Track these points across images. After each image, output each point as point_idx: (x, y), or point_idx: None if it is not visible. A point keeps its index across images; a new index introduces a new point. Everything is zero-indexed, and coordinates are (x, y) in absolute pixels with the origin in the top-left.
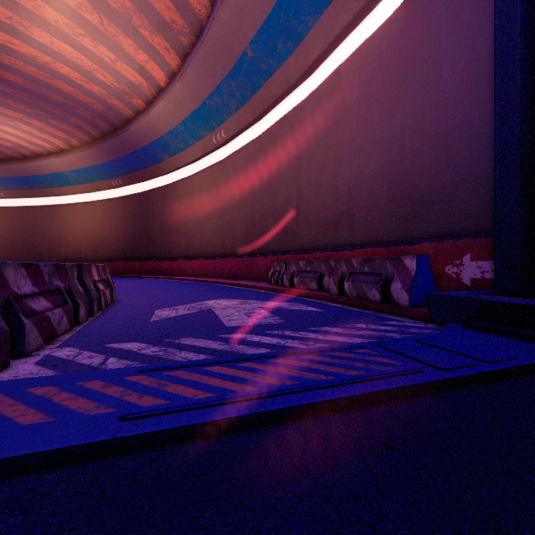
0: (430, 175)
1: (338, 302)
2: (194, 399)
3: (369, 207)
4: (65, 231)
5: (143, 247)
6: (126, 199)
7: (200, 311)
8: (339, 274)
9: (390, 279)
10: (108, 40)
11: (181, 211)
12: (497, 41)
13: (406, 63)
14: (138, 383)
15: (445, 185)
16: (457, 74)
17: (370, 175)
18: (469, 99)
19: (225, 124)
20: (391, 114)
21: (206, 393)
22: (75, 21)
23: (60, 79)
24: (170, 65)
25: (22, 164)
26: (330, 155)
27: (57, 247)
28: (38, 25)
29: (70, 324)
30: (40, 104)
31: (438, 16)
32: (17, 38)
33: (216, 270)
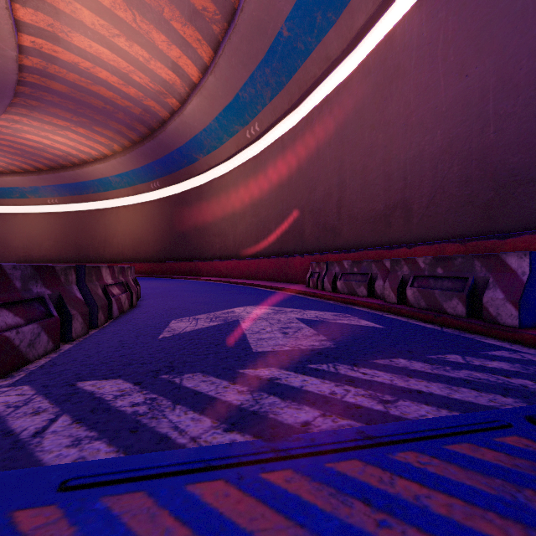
0: (527, 145)
1: (399, 313)
2: None
3: (432, 194)
4: (110, 233)
5: (179, 247)
6: (164, 201)
7: (223, 323)
8: (399, 277)
9: (481, 286)
10: (141, 38)
11: (215, 211)
12: None
13: (489, 3)
14: None
15: None
16: None
17: (434, 155)
18: None
19: (259, 117)
20: (465, 73)
21: None
22: (110, 21)
23: (100, 85)
24: (202, 58)
25: (72, 171)
26: (380, 137)
27: (102, 248)
28: (77, 29)
29: (55, 343)
30: (84, 111)
31: None
32: (59, 46)
33: (250, 271)
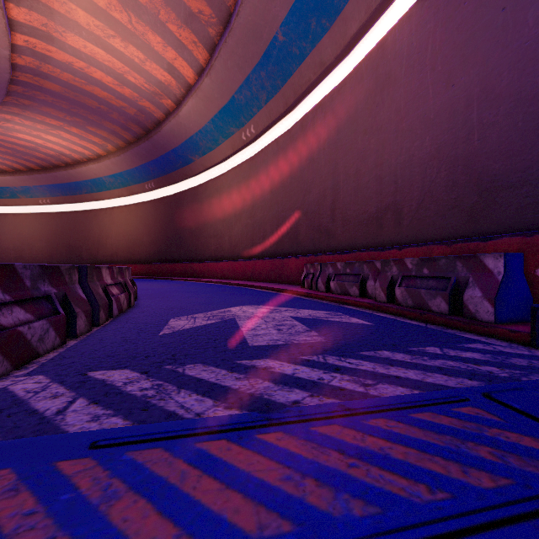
0: (508, 153)
1: (388, 311)
2: None
3: (421, 198)
4: (103, 234)
5: (174, 249)
6: (158, 202)
7: (221, 321)
8: (388, 278)
9: (462, 285)
10: (137, 39)
11: (211, 212)
12: None
13: (473, 17)
14: (70, 483)
15: (531, 164)
16: None
17: (423, 160)
18: None
19: (254, 119)
20: (452, 83)
21: (183, 537)
22: (105, 22)
23: (94, 85)
24: (198, 60)
25: (64, 171)
26: (372, 141)
27: (96, 249)
28: (72, 30)
29: (61, 339)
30: (78, 111)
31: None
32: (53, 45)
33: (246, 272)
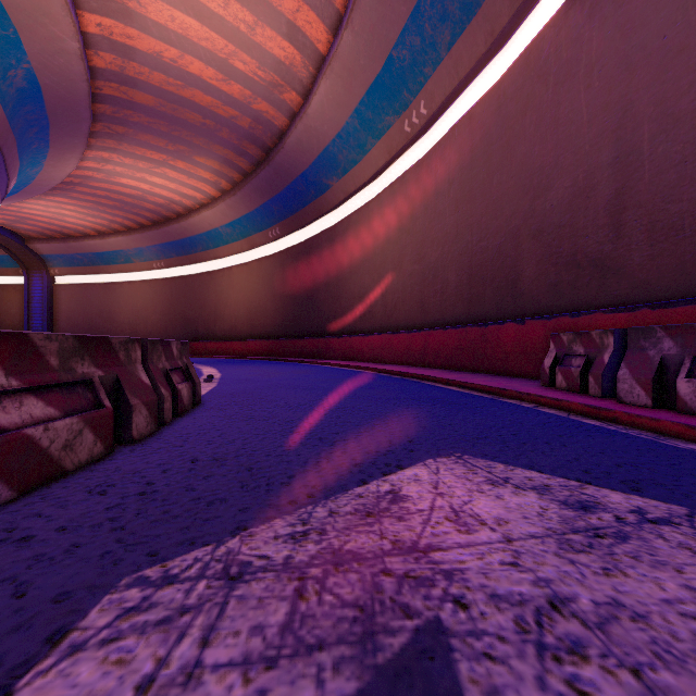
0: None
1: None
2: None
3: None
4: (221, 302)
5: (305, 318)
6: (285, 254)
7: None
8: None
9: None
10: None
11: (355, 261)
12: None
13: None
14: None
15: None
16: None
17: None
18: None
19: (426, 88)
20: None
21: None
22: None
23: (194, 86)
24: (332, 3)
25: (176, 224)
26: None
27: (213, 322)
28: None
29: None
30: (180, 134)
31: None
32: (133, 26)
33: (411, 352)
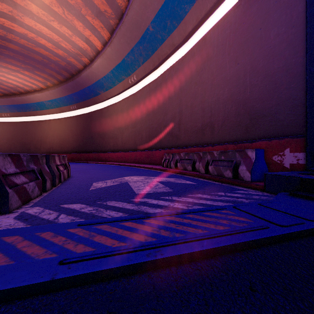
0: (262, 100)
1: (205, 178)
2: (112, 248)
3: (223, 120)
4: (44, 135)
5: (88, 144)
6: (79, 117)
7: (120, 183)
8: (206, 161)
9: (238, 164)
10: (67, 23)
11: (110, 124)
12: (308, 12)
13: (247, 30)
14: (75, 234)
15: (272, 106)
16: (280, 36)
17: (224, 100)
18: (288, 51)
19: (136, 72)
20: (237, 62)
21: (121, 242)
22: (48, 12)
23: (40, 47)
24: (103, 37)
25: (19, 97)
26: (199, 89)
27: (39, 145)
28: (27, 15)
29: (40, 192)
30: (29, 62)
31: (267, 0)
32: (15, 23)
33: (131, 158)
